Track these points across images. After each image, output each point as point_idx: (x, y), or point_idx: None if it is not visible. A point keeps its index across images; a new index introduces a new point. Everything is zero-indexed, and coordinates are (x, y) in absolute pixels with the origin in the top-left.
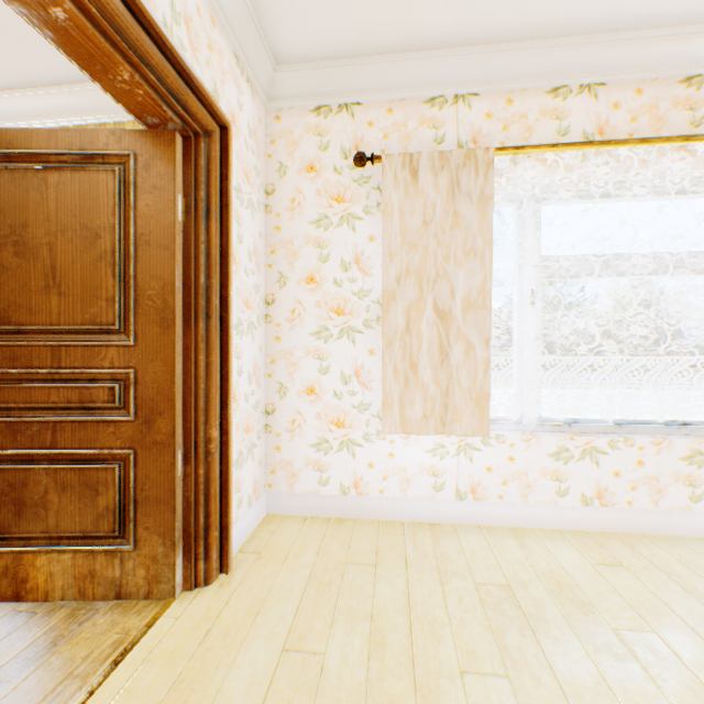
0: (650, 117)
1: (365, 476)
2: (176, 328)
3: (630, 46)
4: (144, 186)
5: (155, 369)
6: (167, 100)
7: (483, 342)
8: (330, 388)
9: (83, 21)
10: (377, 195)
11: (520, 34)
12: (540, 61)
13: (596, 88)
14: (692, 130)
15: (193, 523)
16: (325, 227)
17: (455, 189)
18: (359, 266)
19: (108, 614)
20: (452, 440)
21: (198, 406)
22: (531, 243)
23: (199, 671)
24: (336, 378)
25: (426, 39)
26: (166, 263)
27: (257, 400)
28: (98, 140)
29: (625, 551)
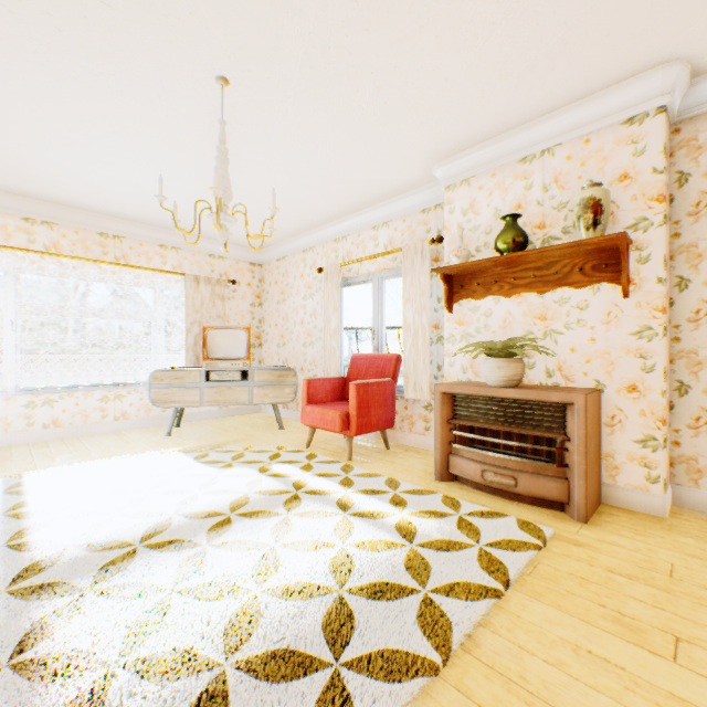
0: (84, 246)
1: None
2: None
3: (69, 213)
4: None
5: None
6: None
7: None
8: None
9: None
10: None
11: None
12: (15, 203)
13: (54, 225)
14: (104, 256)
15: None
16: None
17: None
18: None
19: None
20: None
21: None
22: (14, 295)
23: None
24: None
25: None
26: None
27: None
28: None
29: (58, 442)
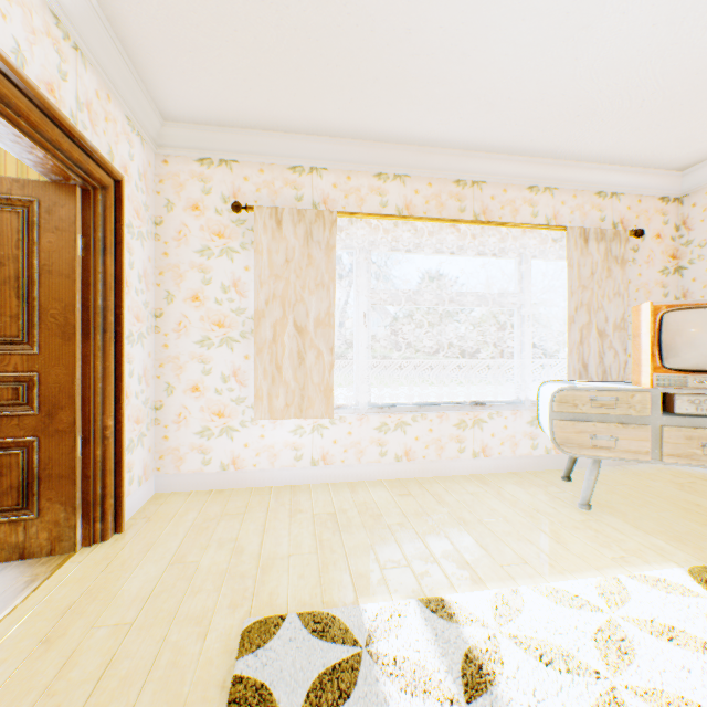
0: (437, 202)
1: (242, 455)
2: (77, 340)
3: (423, 155)
4: (47, 226)
5: (58, 372)
6: (73, 168)
7: (329, 350)
8: (213, 386)
9: (13, 128)
10: (252, 235)
11: (353, 135)
12: (368, 154)
13: (405, 178)
14: (460, 214)
15: (91, 493)
16: (208, 256)
17: (310, 238)
18: (237, 290)
19: (15, 569)
20: (309, 422)
21: (96, 401)
22: (365, 280)
23: (104, 583)
24: (217, 378)
25: (287, 126)
26: (68, 289)
27: (147, 398)
28: (2, 185)
29: (416, 487)
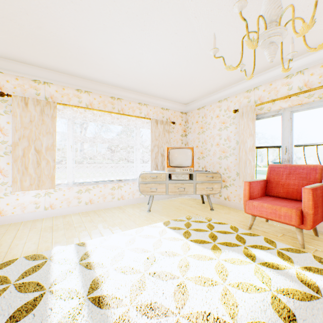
0: (103, 104)
1: (5, 209)
2: None
3: (97, 85)
4: None
5: None
6: None
7: (53, 160)
8: None
9: None
10: (11, 107)
11: (65, 72)
12: (73, 81)
13: (90, 93)
14: (113, 109)
15: None
16: None
17: (43, 112)
18: (2, 132)
19: None
20: (43, 191)
21: None
22: (72, 131)
23: None
24: None
25: (31, 62)
26: None
27: None
28: None
29: (93, 213)
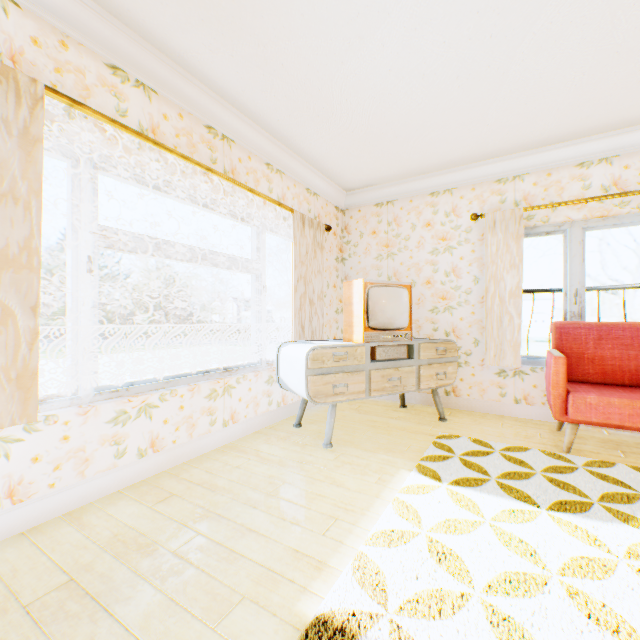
0: (189, 141)
1: None
2: None
3: (177, 76)
4: None
5: None
6: None
7: (29, 309)
8: None
9: None
10: None
11: None
12: (101, 28)
13: (151, 92)
14: (212, 165)
15: None
16: None
17: None
18: None
19: None
20: None
21: None
22: (90, 209)
23: None
24: None
25: None
26: None
27: None
28: None
29: (174, 482)
